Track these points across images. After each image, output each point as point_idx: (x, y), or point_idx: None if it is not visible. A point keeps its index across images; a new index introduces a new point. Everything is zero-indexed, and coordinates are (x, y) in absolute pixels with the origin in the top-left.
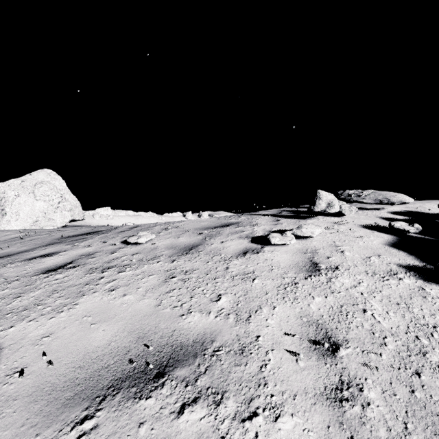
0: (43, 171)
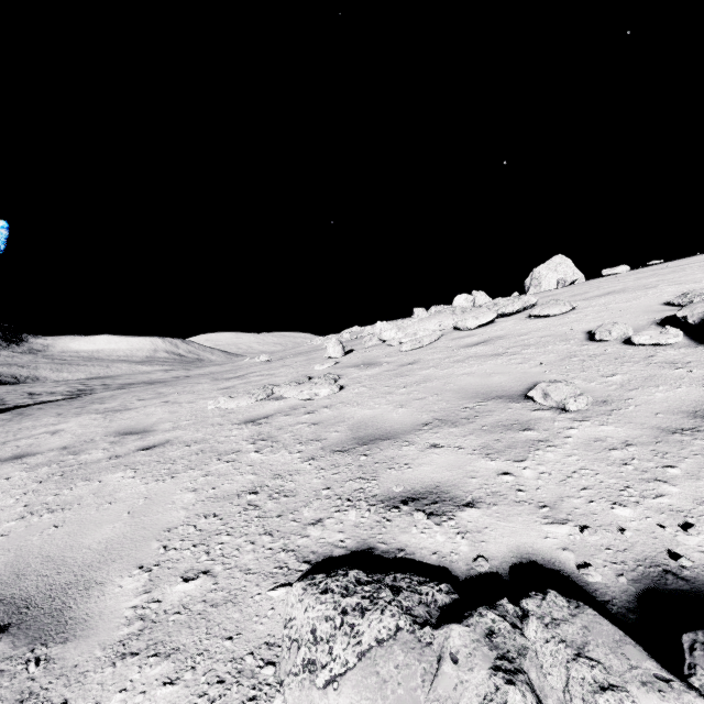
0: (557, 257)
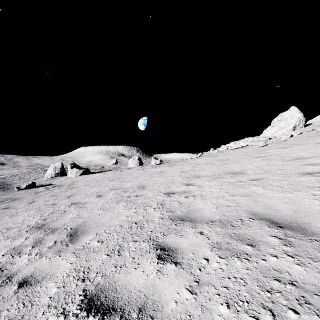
0: (318, 116)
